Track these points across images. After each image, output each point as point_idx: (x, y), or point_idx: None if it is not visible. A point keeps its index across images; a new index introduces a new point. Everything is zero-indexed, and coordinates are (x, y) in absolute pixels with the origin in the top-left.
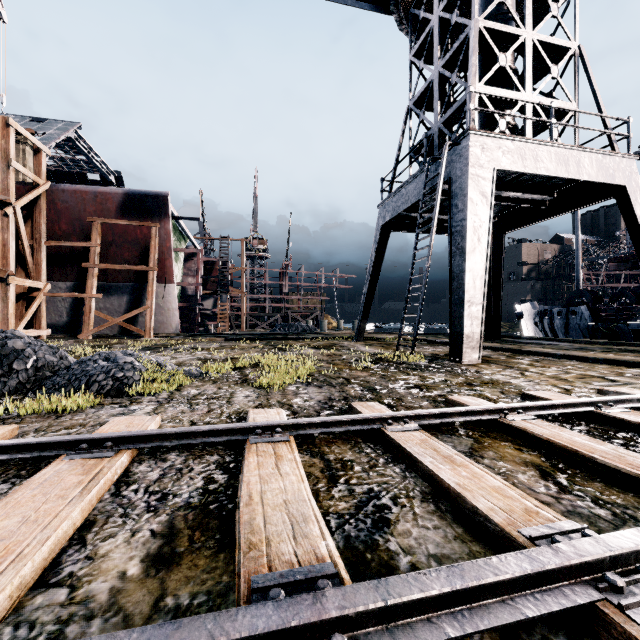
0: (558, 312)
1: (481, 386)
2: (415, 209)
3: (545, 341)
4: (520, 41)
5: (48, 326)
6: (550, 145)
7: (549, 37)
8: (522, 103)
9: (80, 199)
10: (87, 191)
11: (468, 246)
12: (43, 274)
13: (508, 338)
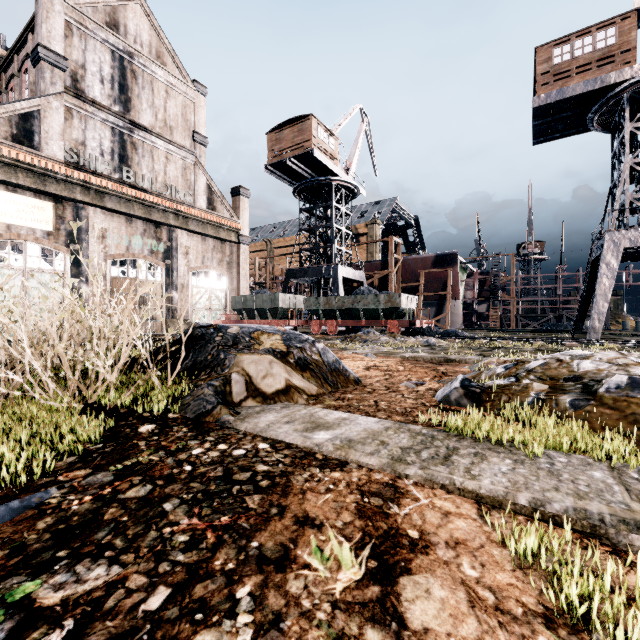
0: None
1: None
2: None
3: None
4: None
5: None
6: None
7: None
8: None
9: (415, 262)
10: (418, 258)
11: (598, 288)
12: None
13: None
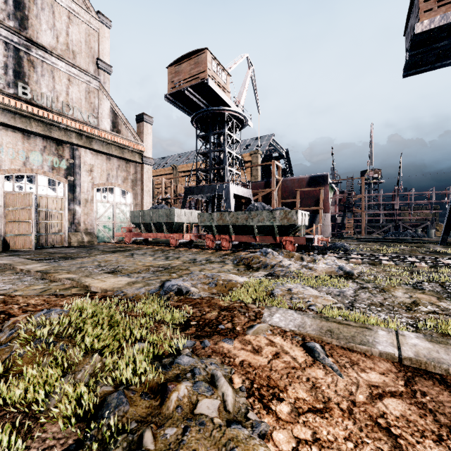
0: None
1: None
2: None
3: None
4: None
5: None
6: None
7: None
8: None
9: (292, 182)
10: (295, 179)
11: None
12: None
13: None
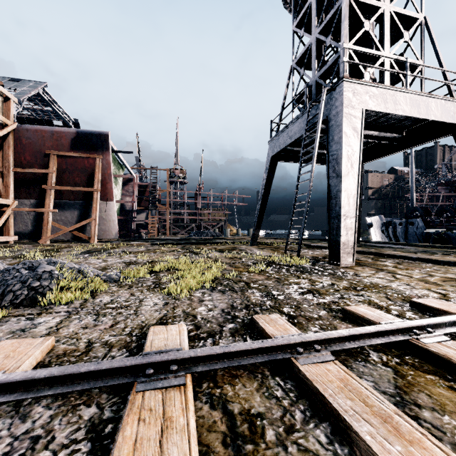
0: (399, 223)
1: (366, 290)
2: (296, 144)
3: (393, 245)
4: (380, 11)
5: (17, 233)
6: (406, 92)
7: (402, 9)
8: (382, 60)
9: (40, 136)
10: (46, 130)
11: (343, 170)
12: (11, 194)
13: (365, 242)
